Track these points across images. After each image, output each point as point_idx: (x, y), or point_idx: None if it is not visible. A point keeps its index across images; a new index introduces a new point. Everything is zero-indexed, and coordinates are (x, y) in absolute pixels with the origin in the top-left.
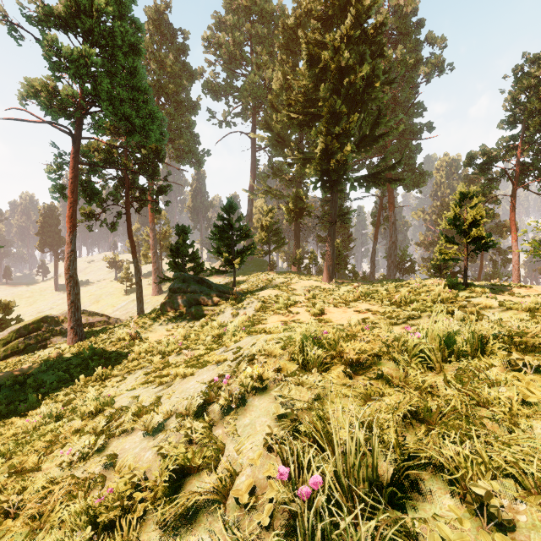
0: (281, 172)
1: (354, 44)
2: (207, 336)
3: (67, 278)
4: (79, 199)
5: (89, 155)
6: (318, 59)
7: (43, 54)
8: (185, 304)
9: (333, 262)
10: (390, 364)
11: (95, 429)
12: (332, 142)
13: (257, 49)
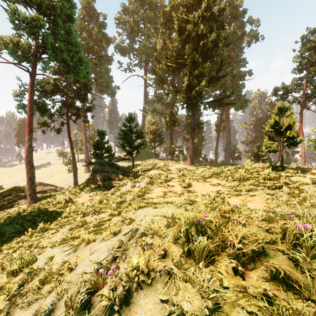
0: (161, 99)
1: (206, 21)
2: (113, 202)
3: (26, 163)
4: (35, 113)
5: (41, 86)
6: (184, 30)
7: (9, 18)
8: (102, 179)
9: (193, 153)
10: (279, 257)
11: (9, 292)
12: (193, 80)
13: (147, 25)
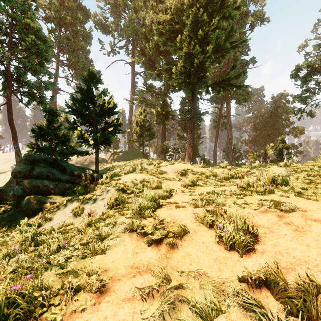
0: (152, 88)
1: None
2: None
3: None
4: None
5: None
6: None
7: None
8: (20, 193)
9: (193, 150)
10: None
11: None
12: (195, 46)
13: None
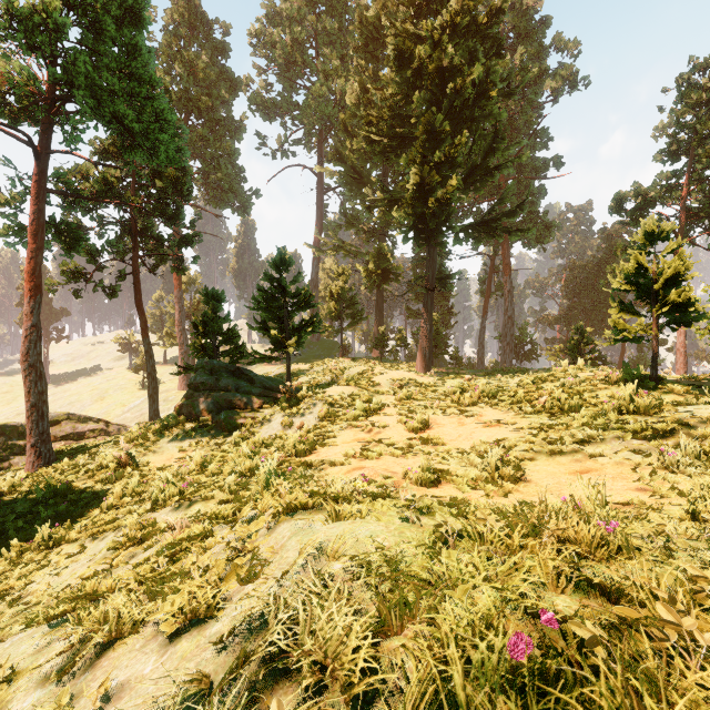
0: (357, 221)
1: (460, 38)
2: (232, 472)
3: (24, 368)
4: (49, 246)
5: (66, 181)
6: (410, 57)
7: None
8: (212, 408)
9: (430, 344)
10: None
11: None
12: (430, 174)
13: (325, 51)
